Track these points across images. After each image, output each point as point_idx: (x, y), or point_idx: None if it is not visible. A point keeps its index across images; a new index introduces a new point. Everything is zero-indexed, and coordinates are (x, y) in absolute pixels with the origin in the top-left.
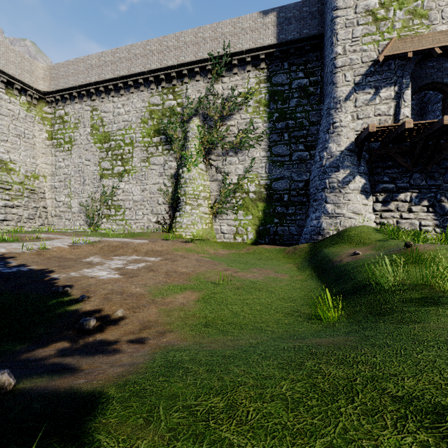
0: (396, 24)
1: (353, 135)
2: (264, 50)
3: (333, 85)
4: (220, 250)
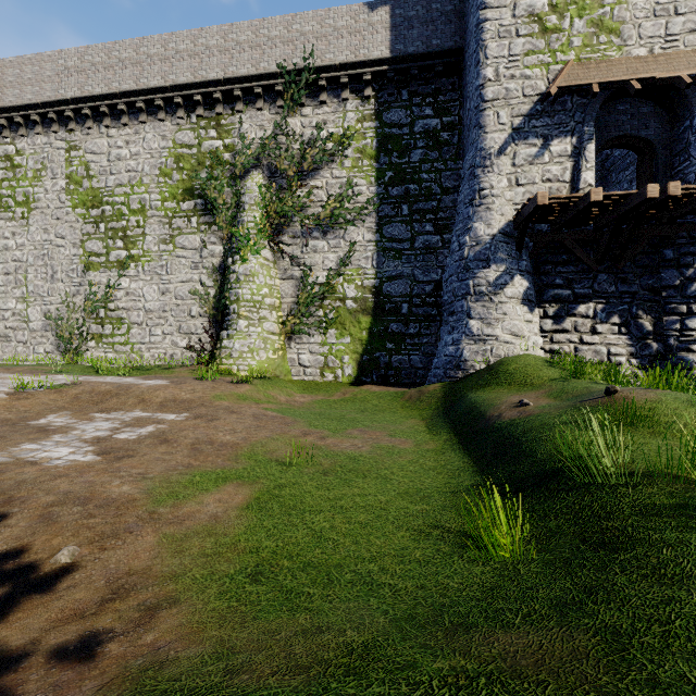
0: (574, 39)
1: (511, 210)
2: (371, 66)
3: (480, 128)
4: (297, 396)
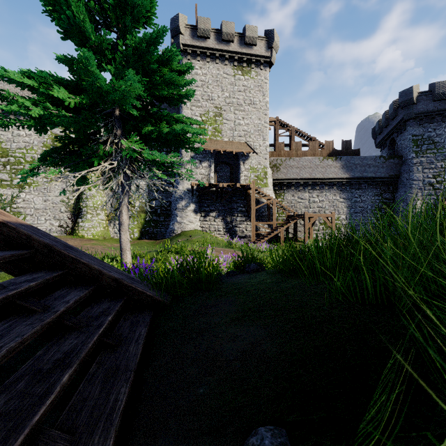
0: (209, 132)
1: (190, 183)
2: None
3: (181, 155)
4: (115, 244)
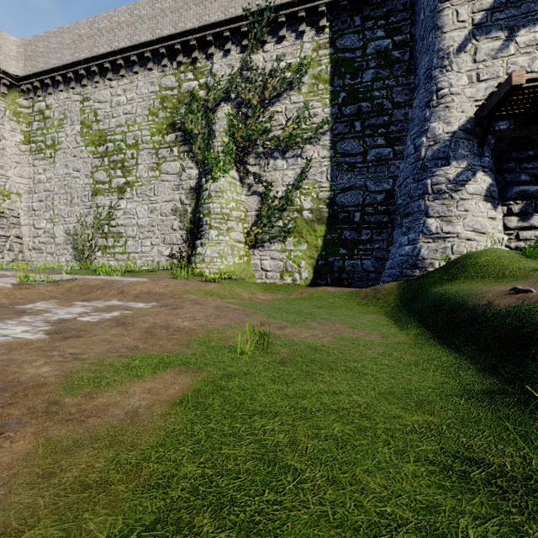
0: None
1: (472, 107)
2: None
3: (437, 30)
4: (258, 295)
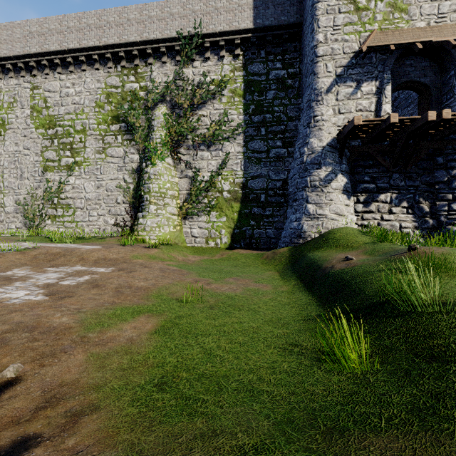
0: (377, 15)
1: (335, 130)
2: (240, 34)
3: (314, 75)
4: (190, 257)
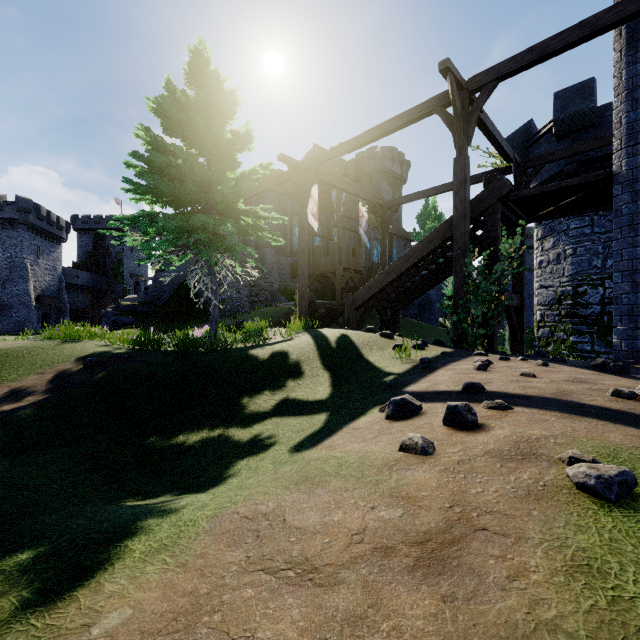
0: None
1: None
2: None
3: None
4: None
